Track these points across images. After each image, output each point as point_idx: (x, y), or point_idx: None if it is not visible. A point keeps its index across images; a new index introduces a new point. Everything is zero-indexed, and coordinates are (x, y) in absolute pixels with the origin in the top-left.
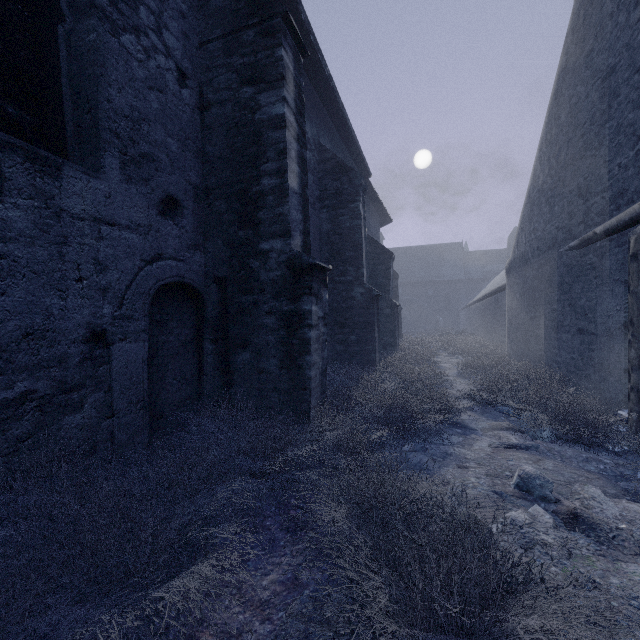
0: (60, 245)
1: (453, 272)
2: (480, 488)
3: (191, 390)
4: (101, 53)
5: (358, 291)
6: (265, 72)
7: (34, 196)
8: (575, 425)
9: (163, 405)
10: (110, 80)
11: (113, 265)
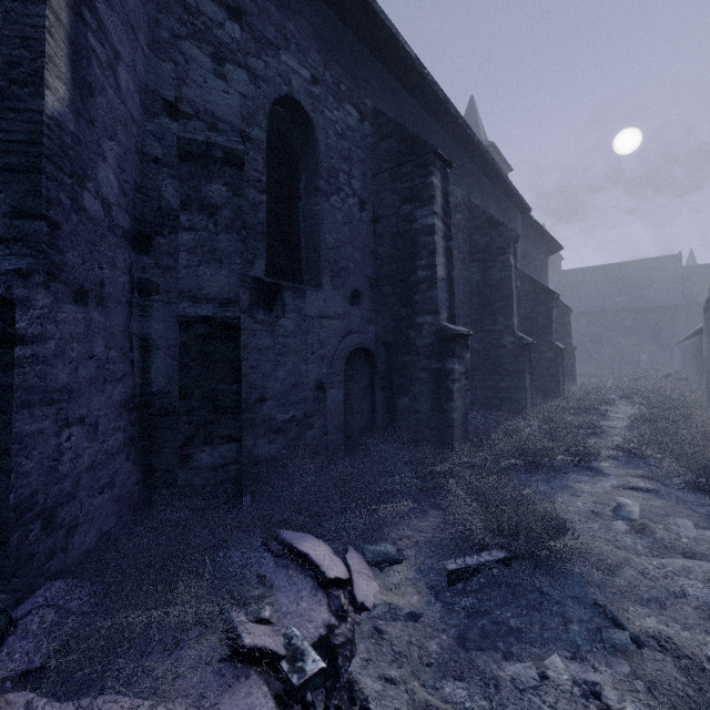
0: (305, 335)
1: (664, 295)
2: (581, 508)
3: (367, 422)
4: (321, 216)
5: (508, 340)
6: (420, 194)
7: (295, 311)
8: (705, 477)
9: (352, 431)
10: (325, 230)
11: (327, 342)
